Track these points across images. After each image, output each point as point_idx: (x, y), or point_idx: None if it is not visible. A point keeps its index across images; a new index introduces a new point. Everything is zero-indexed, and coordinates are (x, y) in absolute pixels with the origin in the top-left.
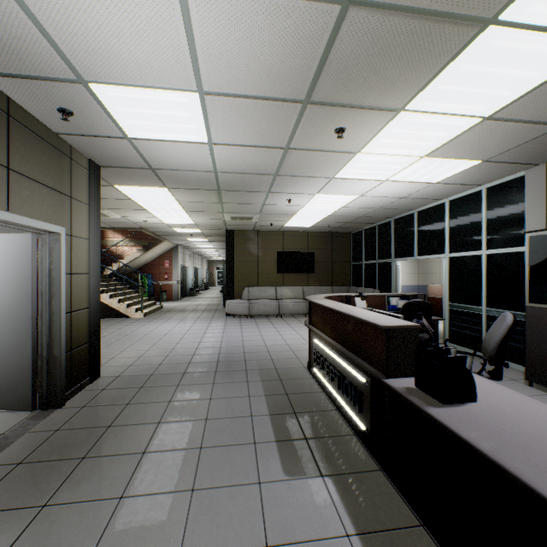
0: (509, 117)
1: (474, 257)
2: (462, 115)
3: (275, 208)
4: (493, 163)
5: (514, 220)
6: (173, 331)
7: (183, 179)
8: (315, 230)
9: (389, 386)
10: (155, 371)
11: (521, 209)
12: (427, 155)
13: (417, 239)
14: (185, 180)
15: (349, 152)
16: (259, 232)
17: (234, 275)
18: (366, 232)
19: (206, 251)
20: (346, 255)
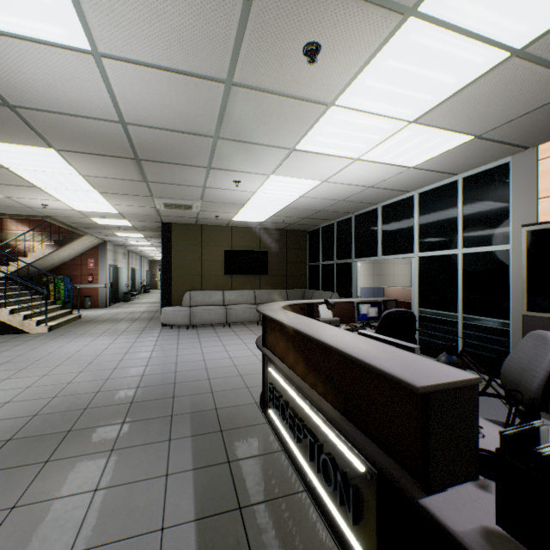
0: (544, 55)
1: (448, 257)
2: (489, 42)
3: (220, 194)
4: (485, 141)
5: (496, 214)
6: (83, 351)
7: (74, 134)
8: (269, 226)
9: (444, 529)
10: (18, 431)
11: (506, 201)
12: (417, 119)
13: (381, 237)
14: (79, 136)
15: (319, 103)
16: (203, 226)
17: (172, 277)
18: (323, 230)
19: (144, 250)
20: (302, 255)
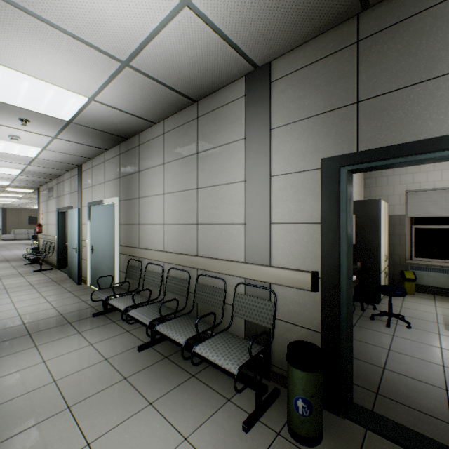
0: None
1: None
2: None
3: (27, 206)
4: None
5: None
6: None
7: None
8: None
9: None
10: None
11: None
12: None
13: None
14: None
15: None
16: (20, 209)
17: (7, 225)
18: None
19: None
20: None
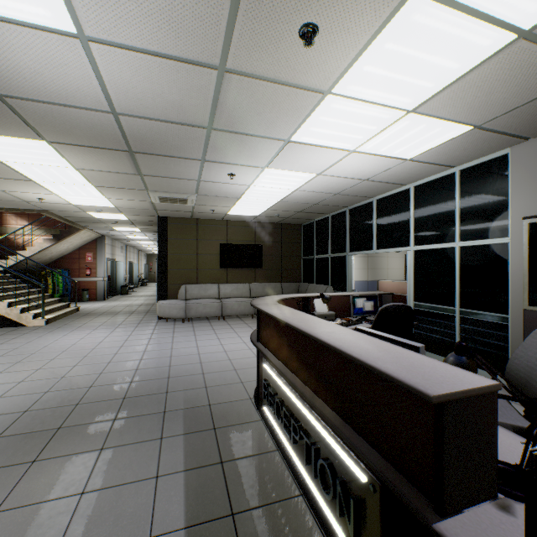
0: None
1: (445, 250)
2: (495, 22)
3: (215, 188)
4: (484, 132)
5: (495, 207)
6: (78, 345)
7: (66, 125)
8: (263, 220)
9: None
10: (7, 428)
11: (504, 194)
12: (416, 108)
13: (376, 231)
14: (71, 128)
15: (315, 91)
16: (199, 220)
17: (168, 271)
18: (318, 224)
19: (142, 244)
20: (296, 249)
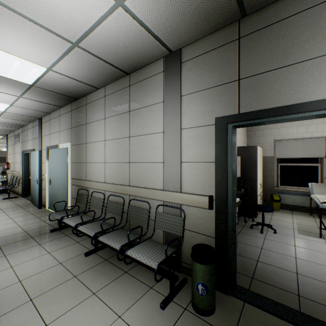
0: None
1: None
2: None
3: None
4: None
5: None
6: None
7: None
8: None
9: None
10: None
11: None
12: None
13: None
14: None
15: None
16: None
17: None
18: None
19: None
20: None
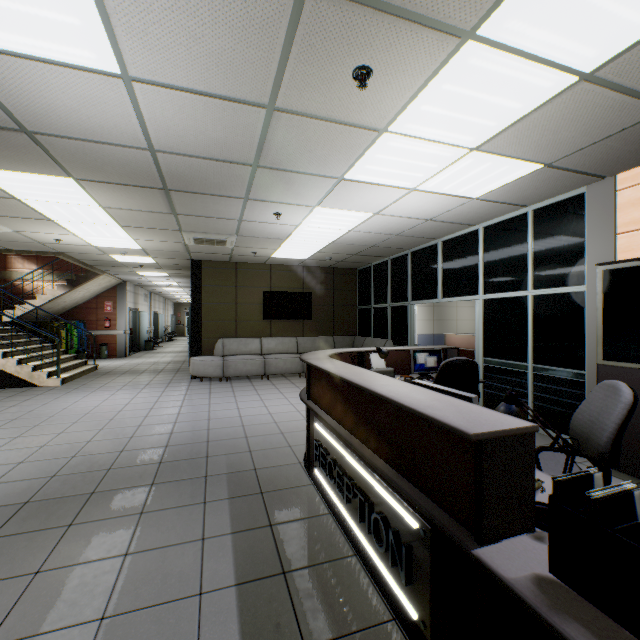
0: (616, 79)
1: (517, 299)
2: (555, 66)
3: (258, 228)
4: (556, 170)
5: (570, 252)
6: (102, 407)
7: (97, 162)
8: (313, 264)
9: (495, 577)
10: (36, 493)
11: (580, 237)
12: (480, 146)
13: (442, 277)
14: (102, 165)
15: (370, 129)
16: (238, 264)
17: (203, 322)
18: (376, 269)
19: (169, 291)
20: (351, 298)
